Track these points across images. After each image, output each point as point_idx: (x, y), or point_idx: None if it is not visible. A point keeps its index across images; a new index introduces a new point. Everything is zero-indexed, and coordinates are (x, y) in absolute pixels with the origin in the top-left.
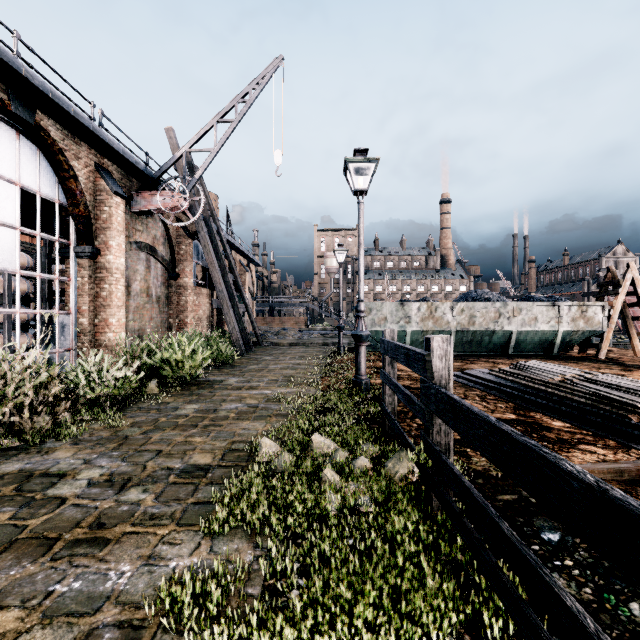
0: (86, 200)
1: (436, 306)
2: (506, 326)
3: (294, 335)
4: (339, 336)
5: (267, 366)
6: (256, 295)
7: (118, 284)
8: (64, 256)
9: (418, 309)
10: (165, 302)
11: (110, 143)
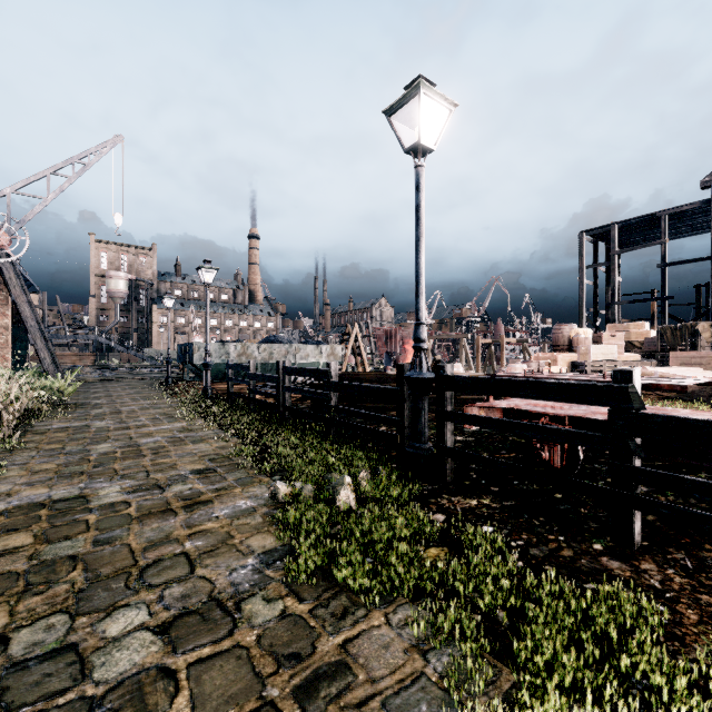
0: None
1: (248, 346)
2: (292, 360)
3: (93, 372)
4: (168, 369)
5: (111, 394)
6: None
7: None
8: None
9: (235, 348)
10: None
11: None
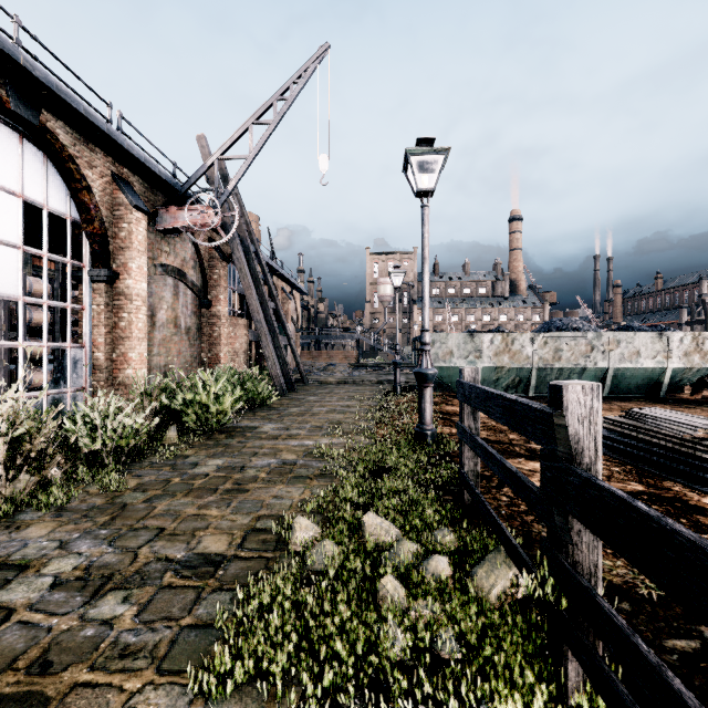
0: (102, 215)
1: (513, 338)
2: (600, 362)
3: (343, 371)
4: (395, 373)
5: (311, 409)
6: (301, 326)
7: (139, 313)
8: (77, 281)
9: (491, 341)
10: (196, 334)
11: (129, 149)
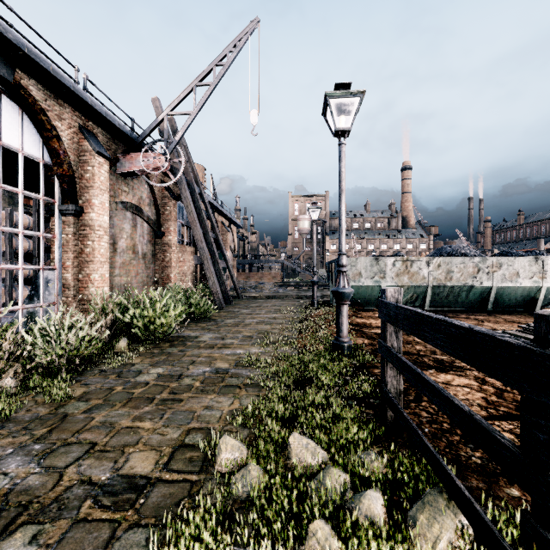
0: (70, 160)
1: (411, 261)
2: (485, 281)
3: (270, 289)
4: (313, 290)
5: (243, 320)
6: (237, 253)
7: (101, 241)
8: (50, 214)
9: (393, 264)
10: (151, 258)
11: (92, 104)
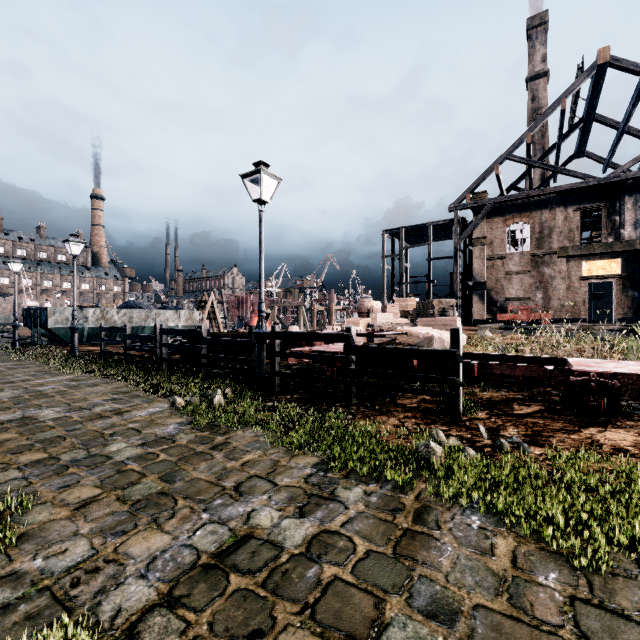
0: None
1: (107, 311)
2: (152, 323)
3: None
4: (15, 333)
5: None
6: None
7: None
8: None
9: (94, 313)
10: None
11: None
